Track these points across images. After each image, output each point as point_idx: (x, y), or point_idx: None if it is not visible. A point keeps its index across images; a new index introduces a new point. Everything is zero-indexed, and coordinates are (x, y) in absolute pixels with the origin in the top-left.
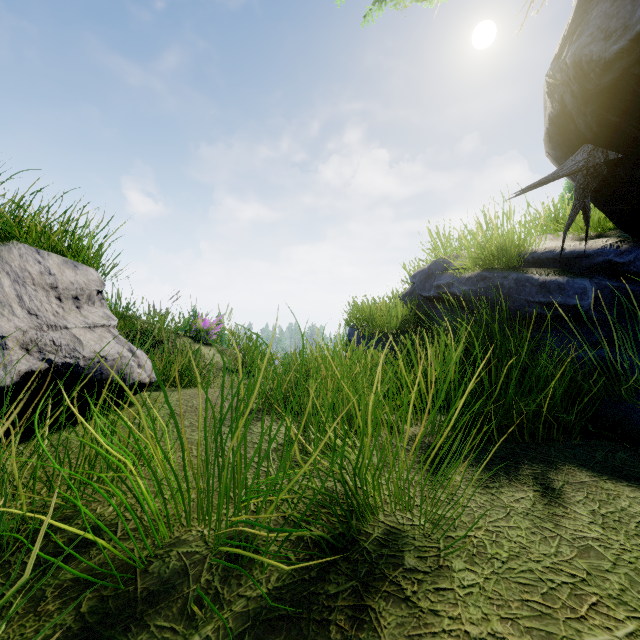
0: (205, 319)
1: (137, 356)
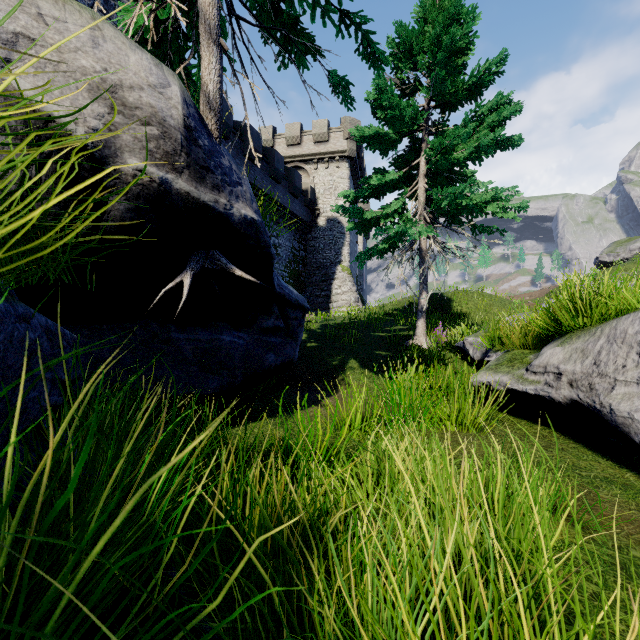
0: None
1: None
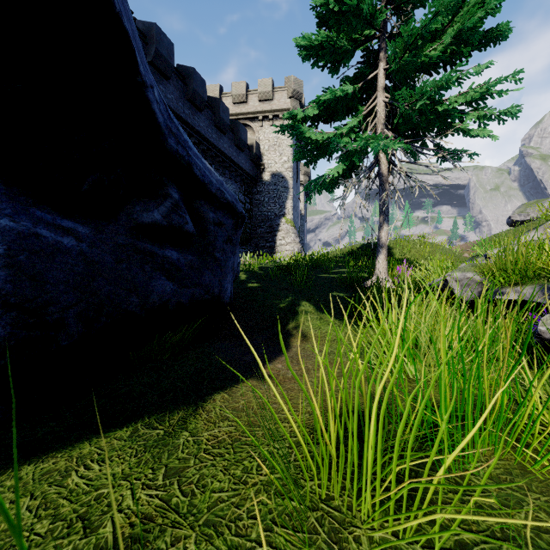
0: None
1: None
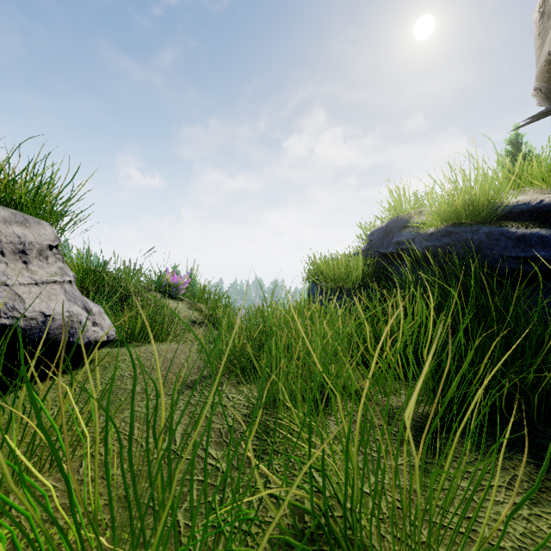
0: (174, 275)
1: (93, 313)
